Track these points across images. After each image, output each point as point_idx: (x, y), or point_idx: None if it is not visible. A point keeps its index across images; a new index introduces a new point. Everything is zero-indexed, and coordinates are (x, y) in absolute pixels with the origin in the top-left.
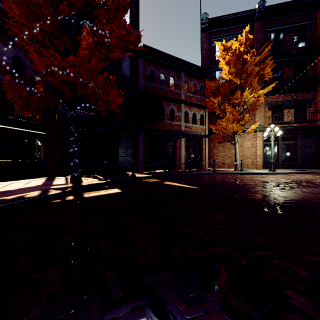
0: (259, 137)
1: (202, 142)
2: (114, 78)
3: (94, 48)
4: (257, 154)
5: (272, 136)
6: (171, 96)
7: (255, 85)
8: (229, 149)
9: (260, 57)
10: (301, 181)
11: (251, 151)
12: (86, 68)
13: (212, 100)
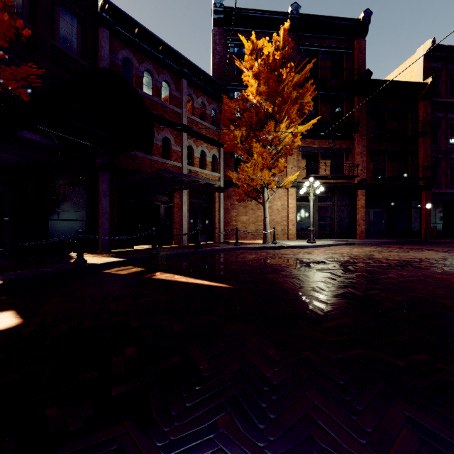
0: (292, 195)
1: (215, 198)
2: None
3: None
4: (290, 219)
5: (312, 194)
6: (164, 115)
7: (294, 116)
8: (253, 211)
9: (299, 78)
10: (362, 258)
11: (282, 215)
12: None
13: (233, 131)
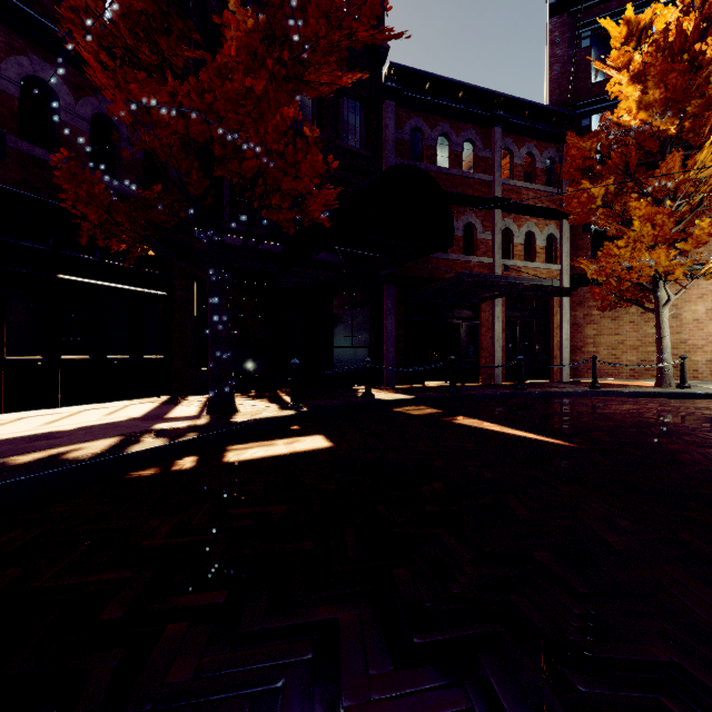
0: None
1: (552, 308)
2: (315, 133)
3: (260, 49)
4: None
5: None
6: (466, 192)
7: None
8: (634, 325)
9: None
10: None
11: (708, 331)
12: (231, 92)
13: (587, 190)
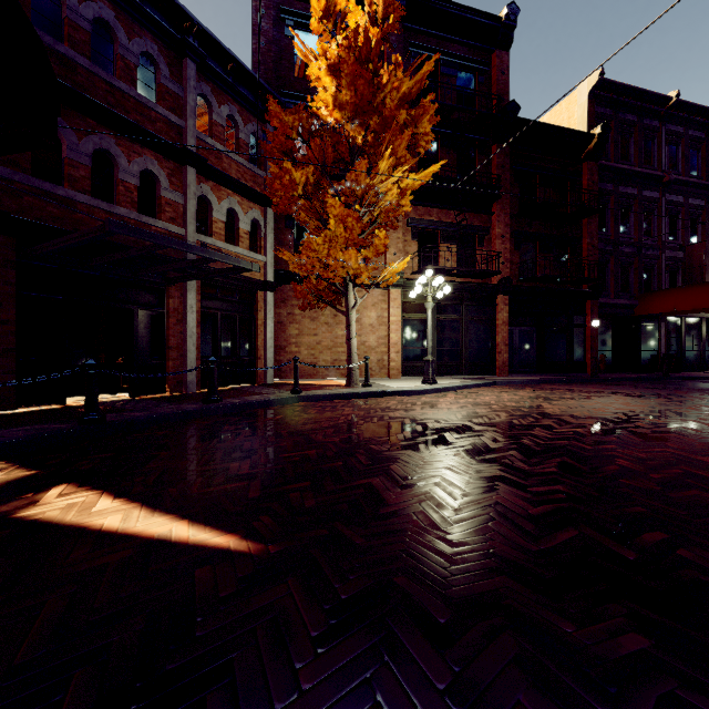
0: (395, 300)
1: (257, 302)
2: None
3: None
4: (391, 342)
5: (430, 298)
6: (144, 125)
7: (403, 154)
8: (329, 327)
9: (411, 87)
10: (531, 416)
11: (379, 335)
12: None
13: (290, 171)
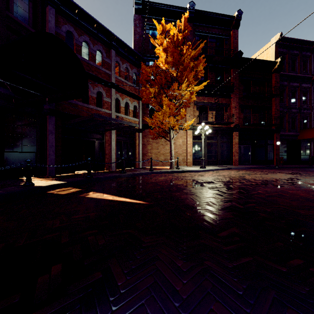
0: (189, 135)
1: (136, 137)
2: None
3: None
4: (188, 152)
5: (203, 134)
6: (98, 75)
7: (191, 80)
8: (163, 146)
9: (195, 53)
10: (238, 179)
11: (183, 149)
12: None
13: (149, 89)
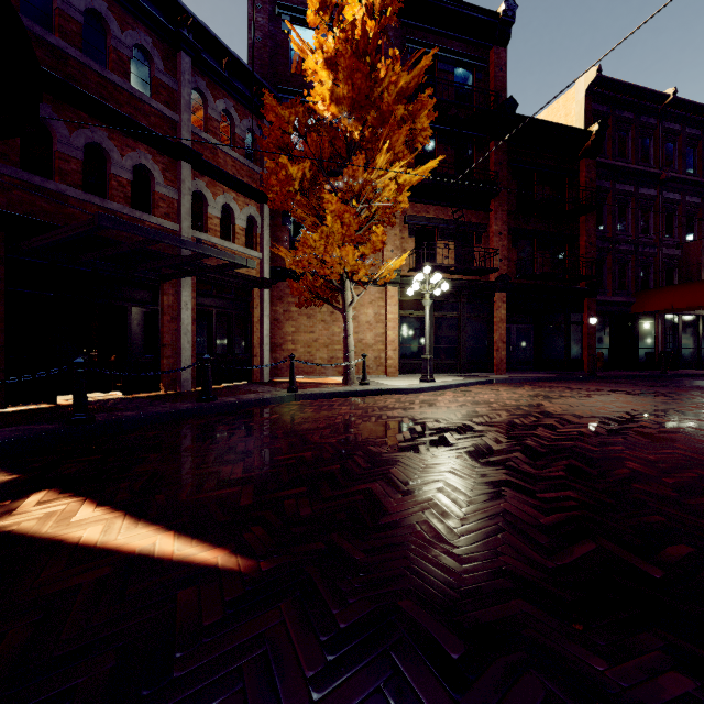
0: (393, 297)
1: (253, 299)
2: None
3: None
4: (389, 340)
5: (428, 295)
6: (137, 119)
7: (401, 149)
8: (326, 324)
9: (409, 81)
10: (532, 415)
11: (376, 332)
12: None
13: (286, 166)
